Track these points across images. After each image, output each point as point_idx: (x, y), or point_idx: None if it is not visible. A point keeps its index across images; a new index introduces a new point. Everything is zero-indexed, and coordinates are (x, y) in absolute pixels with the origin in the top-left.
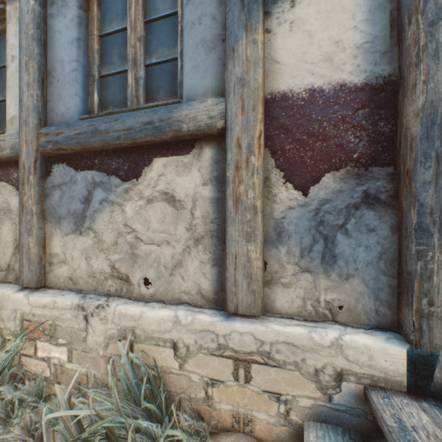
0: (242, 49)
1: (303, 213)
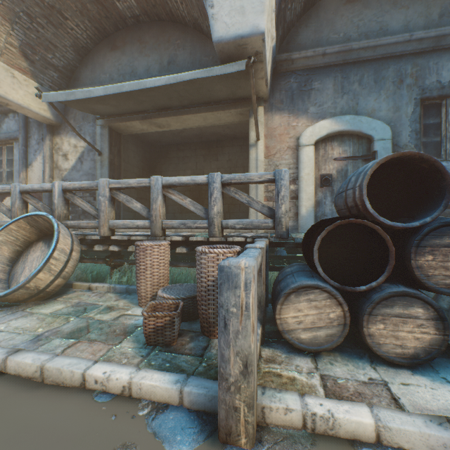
0: (22, 176)
1: (34, 210)
